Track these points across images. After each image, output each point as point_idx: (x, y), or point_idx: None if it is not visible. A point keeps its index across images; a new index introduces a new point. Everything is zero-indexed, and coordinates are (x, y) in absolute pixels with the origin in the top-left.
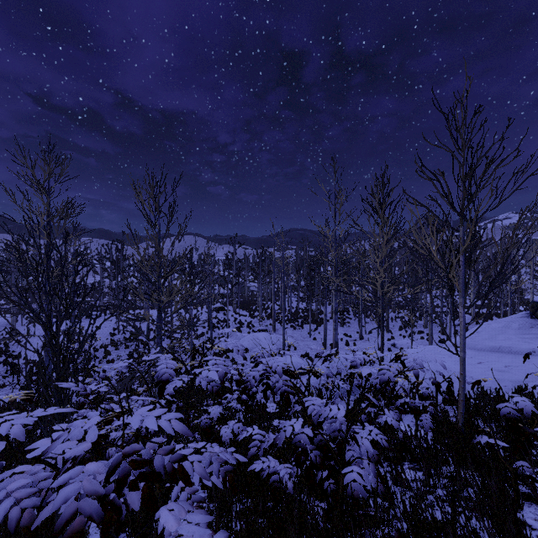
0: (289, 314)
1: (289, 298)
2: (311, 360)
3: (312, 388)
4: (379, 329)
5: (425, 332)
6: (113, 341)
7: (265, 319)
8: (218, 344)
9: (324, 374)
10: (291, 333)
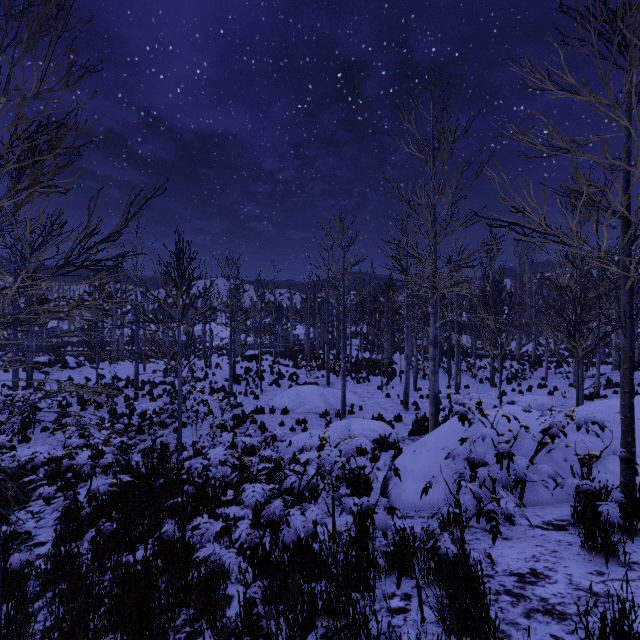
0: (348, 365)
1: (347, 347)
2: (390, 425)
3: (460, 508)
4: (478, 383)
5: (548, 386)
6: (81, 397)
7: (314, 370)
8: (243, 402)
9: (453, 455)
10: (352, 387)
